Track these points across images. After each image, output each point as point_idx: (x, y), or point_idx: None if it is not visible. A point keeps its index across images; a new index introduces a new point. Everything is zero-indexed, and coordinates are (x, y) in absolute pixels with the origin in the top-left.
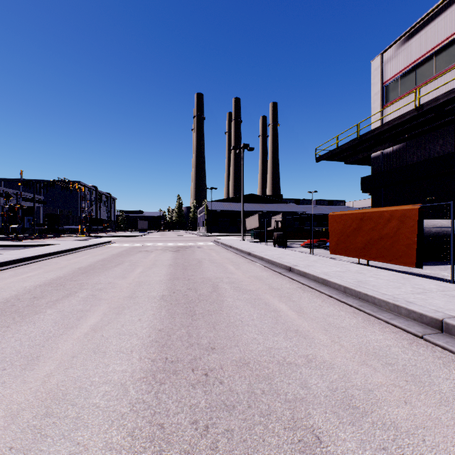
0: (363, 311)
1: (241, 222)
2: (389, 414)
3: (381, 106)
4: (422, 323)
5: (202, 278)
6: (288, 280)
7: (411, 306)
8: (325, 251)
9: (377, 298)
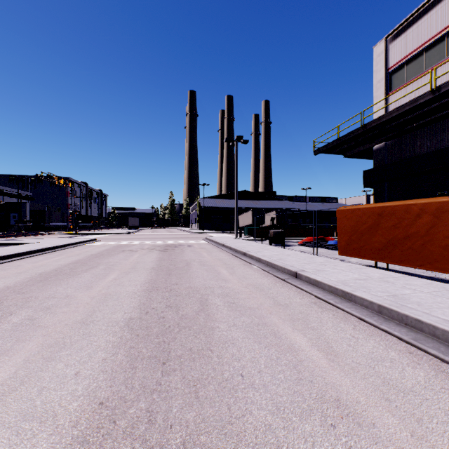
0: (424, 350)
1: (234, 219)
2: None
3: (385, 94)
4: None
5: (188, 288)
6: (297, 290)
7: None
8: (327, 250)
9: (440, 329)
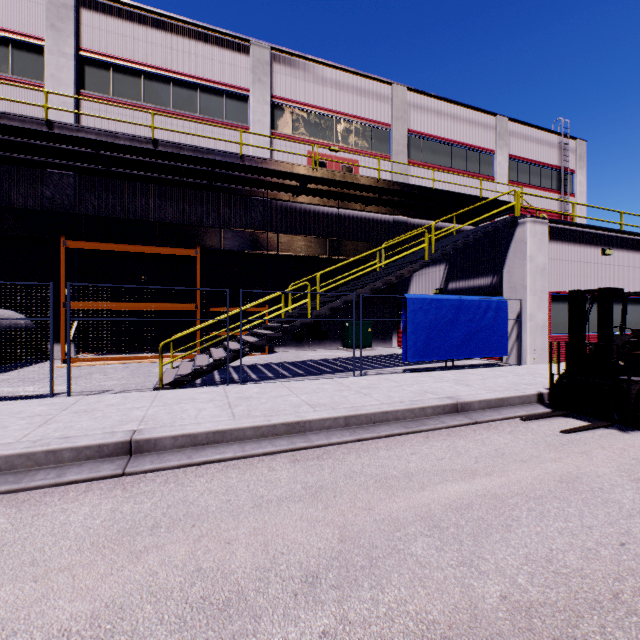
0: None
1: None
2: (245, 566)
3: None
4: (103, 458)
5: None
6: None
7: (79, 440)
8: None
9: (3, 457)
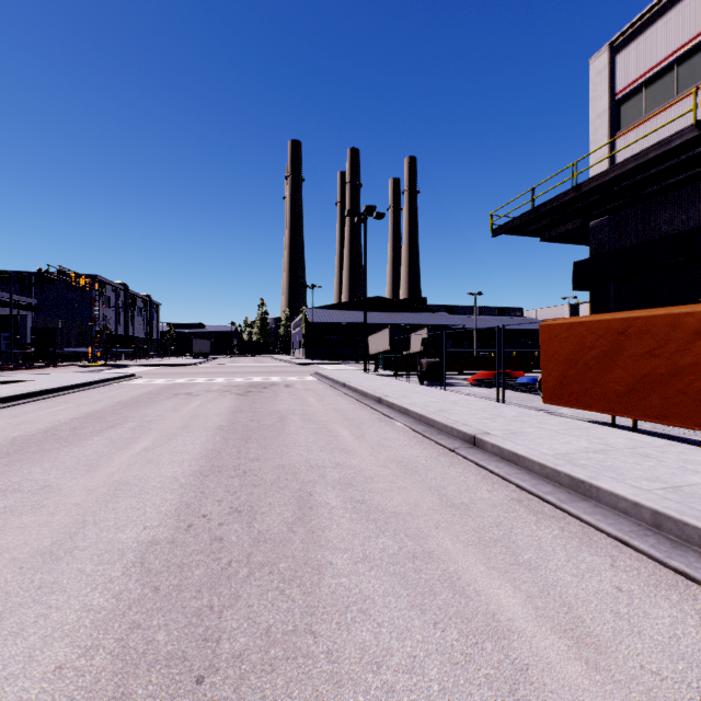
0: None
1: (361, 341)
2: None
3: (609, 136)
4: None
5: (277, 468)
6: (479, 473)
7: None
8: (517, 393)
9: None
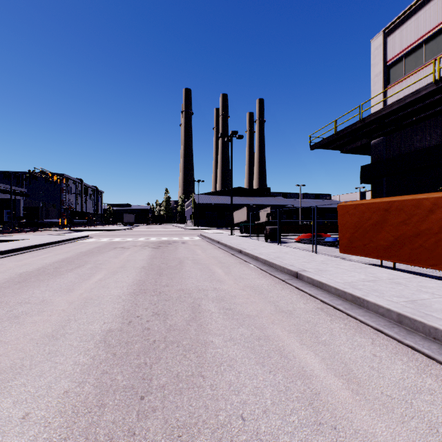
0: None
1: (229, 215)
2: None
3: (383, 88)
4: None
5: (179, 290)
6: (299, 293)
7: None
8: (325, 247)
9: None
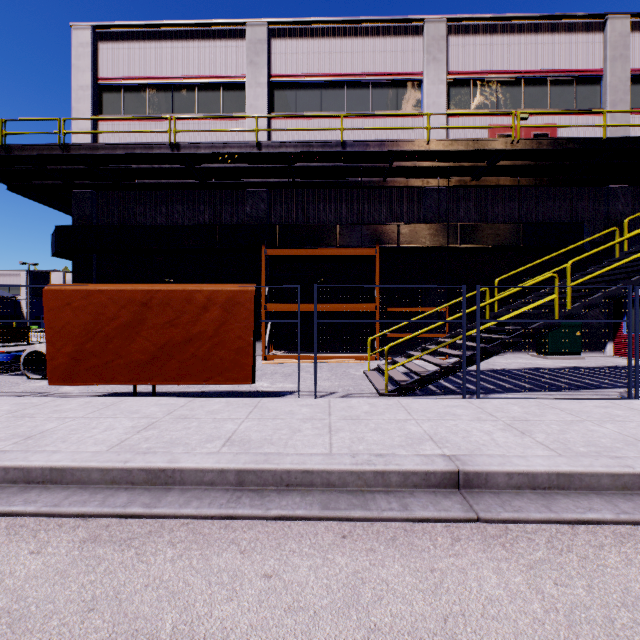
0: (346, 519)
1: None
2: None
3: (93, 114)
4: (429, 488)
5: None
6: None
7: (400, 462)
8: None
9: (336, 472)
